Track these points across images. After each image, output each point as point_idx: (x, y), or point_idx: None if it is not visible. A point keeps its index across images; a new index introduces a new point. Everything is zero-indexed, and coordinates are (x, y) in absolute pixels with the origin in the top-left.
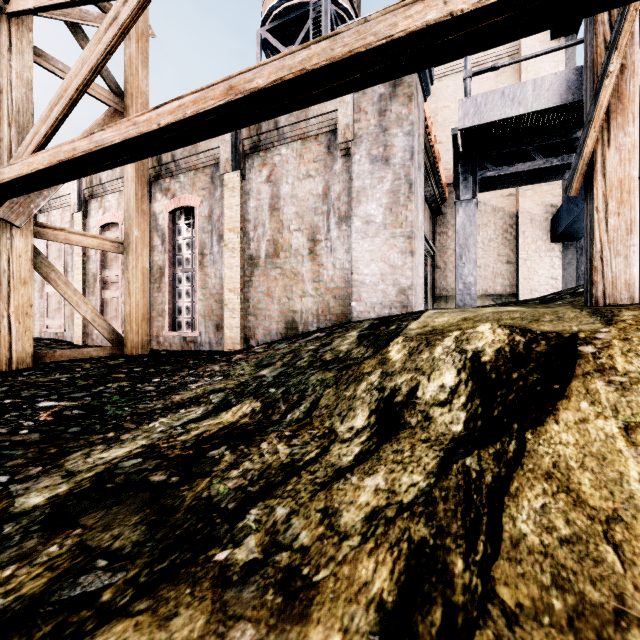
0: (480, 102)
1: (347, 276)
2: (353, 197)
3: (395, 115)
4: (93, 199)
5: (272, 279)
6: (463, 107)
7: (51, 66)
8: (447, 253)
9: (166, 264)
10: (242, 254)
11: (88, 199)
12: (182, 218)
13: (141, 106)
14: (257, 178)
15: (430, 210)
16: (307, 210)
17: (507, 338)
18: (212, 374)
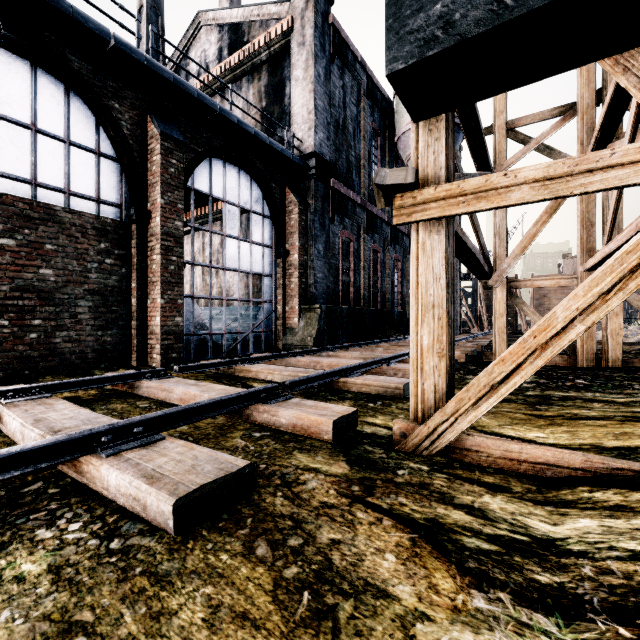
0: None
1: None
2: None
3: None
4: None
5: None
6: None
7: None
8: None
9: None
10: None
11: None
12: None
13: None
14: None
15: None
16: None
17: None
18: None
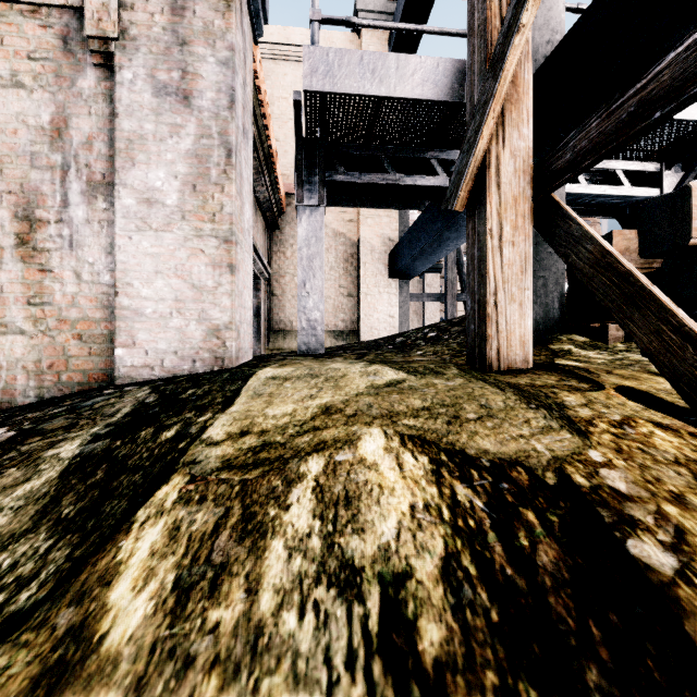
0: (333, 60)
1: (107, 298)
2: (119, 148)
3: (202, 23)
4: None
5: None
6: (310, 58)
7: None
8: (285, 278)
9: None
10: None
11: None
12: None
13: None
14: None
15: (265, 220)
16: (12, 153)
17: (441, 494)
18: None
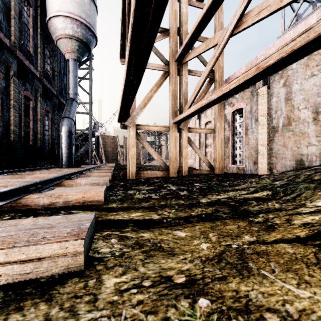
0: None
1: None
2: None
3: None
4: (202, 113)
5: (286, 137)
6: None
7: (192, 73)
8: None
9: (230, 135)
10: (268, 126)
11: (200, 114)
12: (237, 114)
13: (220, 73)
14: (277, 86)
15: None
16: (311, 95)
17: None
18: (251, 182)
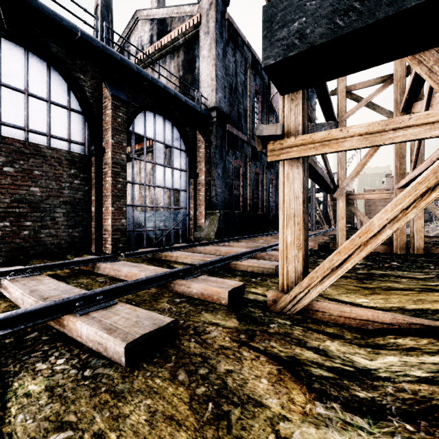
0: None
1: None
2: None
3: None
4: None
5: None
6: None
7: None
8: None
9: None
10: None
11: None
12: None
13: None
14: None
15: None
16: None
17: None
18: None
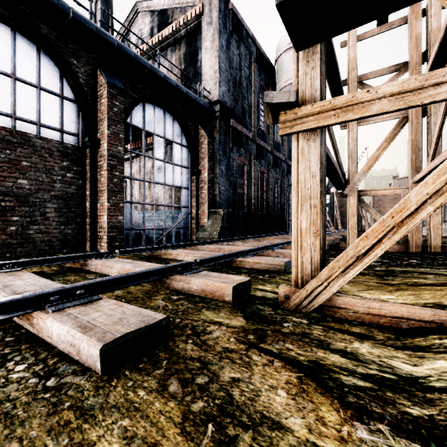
0: None
1: None
2: None
3: None
4: None
5: None
6: None
7: None
8: None
9: None
10: None
11: None
12: None
13: None
14: None
15: None
16: None
17: None
18: None
